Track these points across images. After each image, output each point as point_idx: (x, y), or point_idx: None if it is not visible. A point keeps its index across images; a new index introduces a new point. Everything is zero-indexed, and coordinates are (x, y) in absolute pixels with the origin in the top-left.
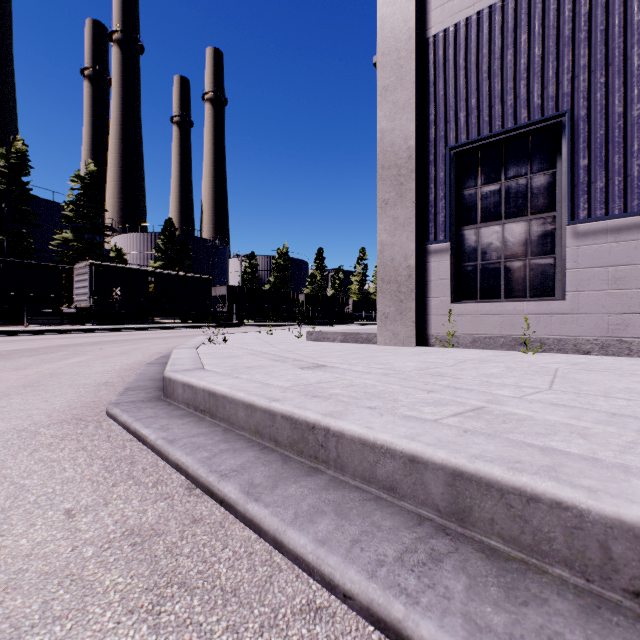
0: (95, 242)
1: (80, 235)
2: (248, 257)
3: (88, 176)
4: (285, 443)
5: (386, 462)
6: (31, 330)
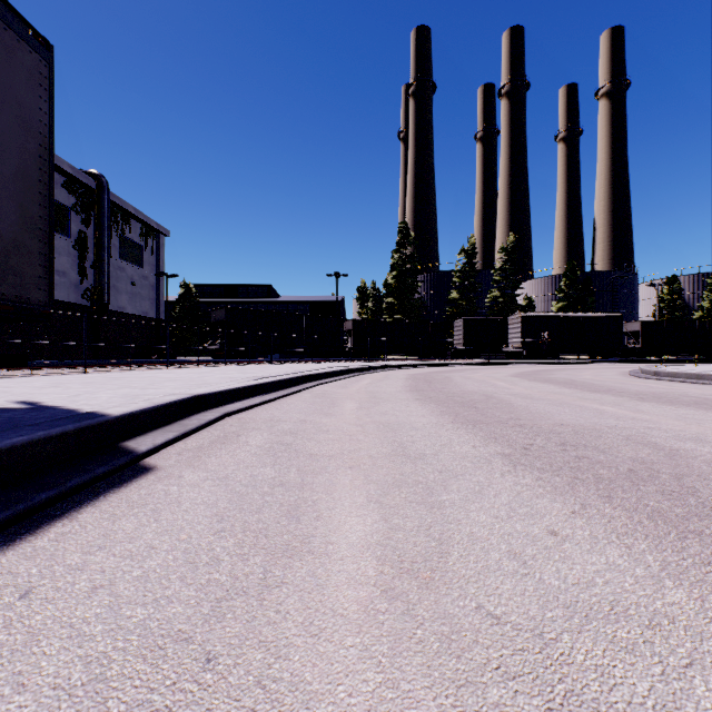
0: (513, 296)
1: (503, 292)
2: (666, 284)
3: (509, 246)
4: (693, 378)
5: (711, 377)
6: (507, 362)
